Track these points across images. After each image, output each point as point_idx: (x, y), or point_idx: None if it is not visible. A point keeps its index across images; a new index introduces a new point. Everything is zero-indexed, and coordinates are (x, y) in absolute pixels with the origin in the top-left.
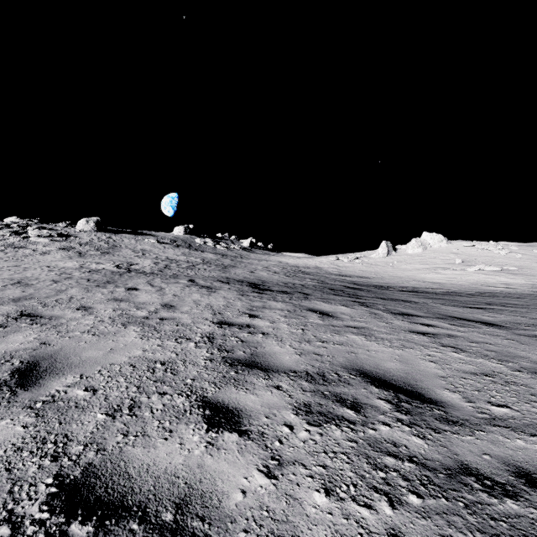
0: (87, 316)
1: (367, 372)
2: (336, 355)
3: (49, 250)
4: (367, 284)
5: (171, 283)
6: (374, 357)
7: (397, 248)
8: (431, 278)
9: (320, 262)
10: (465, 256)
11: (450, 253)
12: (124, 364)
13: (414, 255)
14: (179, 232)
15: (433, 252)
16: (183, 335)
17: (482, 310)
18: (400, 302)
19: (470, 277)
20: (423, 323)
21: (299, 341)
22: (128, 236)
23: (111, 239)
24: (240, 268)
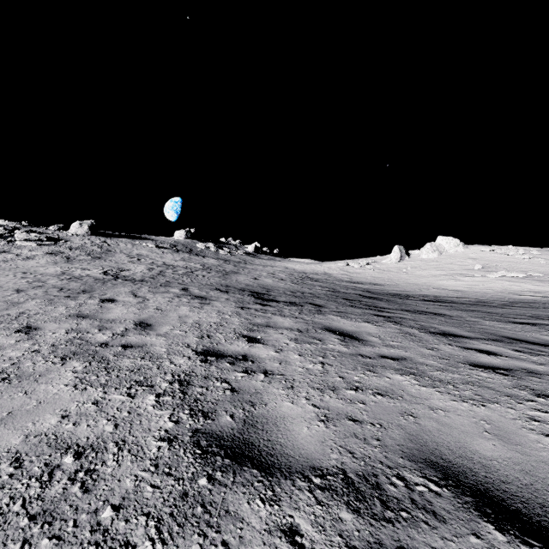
0: (21, 343)
1: (454, 470)
2: (384, 421)
3: (35, 255)
4: (384, 293)
5: (159, 292)
6: (449, 427)
7: (410, 253)
8: (450, 285)
9: (329, 268)
10: (484, 261)
11: (468, 259)
12: (4, 457)
13: (429, 260)
14: (179, 236)
15: (449, 258)
16: (143, 378)
17: (536, 327)
18: (431, 316)
19: (493, 284)
20: (478, 349)
21: (320, 387)
22: (125, 240)
23: (105, 243)
24: (243, 275)
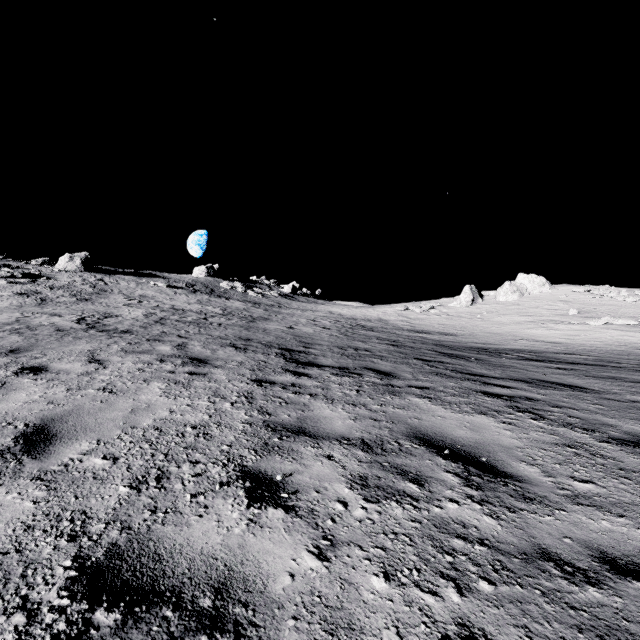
0: None
1: None
2: None
3: None
4: (463, 347)
5: (137, 352)
6: None
7: (483, 295)
8: (543, 335)
9: (384, 312)
10: (579, 305)
11: (558, 301)
12: None
13: (509, 303)
14: (199, 273)
15: (533, 300)
16: None
17: None
18: (569, 392)
19: (598, 334)
20: None
21: None
22: (128, 277)
23: (101, 281)
24: (274, 322)
